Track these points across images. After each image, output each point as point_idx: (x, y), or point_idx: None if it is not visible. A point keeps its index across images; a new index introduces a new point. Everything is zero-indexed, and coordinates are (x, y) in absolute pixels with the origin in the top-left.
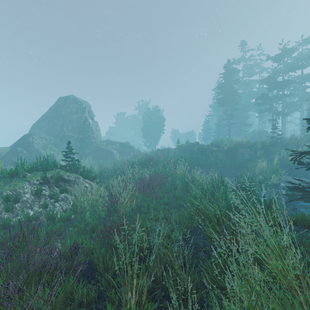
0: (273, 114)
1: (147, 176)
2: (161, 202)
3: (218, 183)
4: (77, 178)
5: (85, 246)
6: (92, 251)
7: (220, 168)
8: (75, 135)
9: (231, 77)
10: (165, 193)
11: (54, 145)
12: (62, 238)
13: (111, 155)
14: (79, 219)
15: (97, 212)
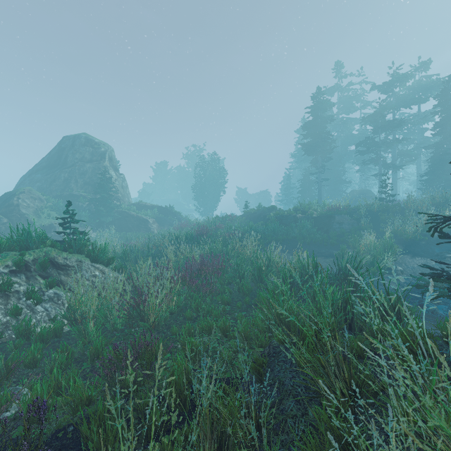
0: (381, 167)
1: (198, 257)
2: (218, 299)
3: (309, 267)
4: (81, 262)
5: (72, 392)
6: (87, 402)
7: (308, 245)
8: (89, 195)
9: (322, 112)
10: (226, 284)
11: (55, 209)
12: (38, 373)
13: (144, 225)
14: (75, 333)
15: (110, 320)
